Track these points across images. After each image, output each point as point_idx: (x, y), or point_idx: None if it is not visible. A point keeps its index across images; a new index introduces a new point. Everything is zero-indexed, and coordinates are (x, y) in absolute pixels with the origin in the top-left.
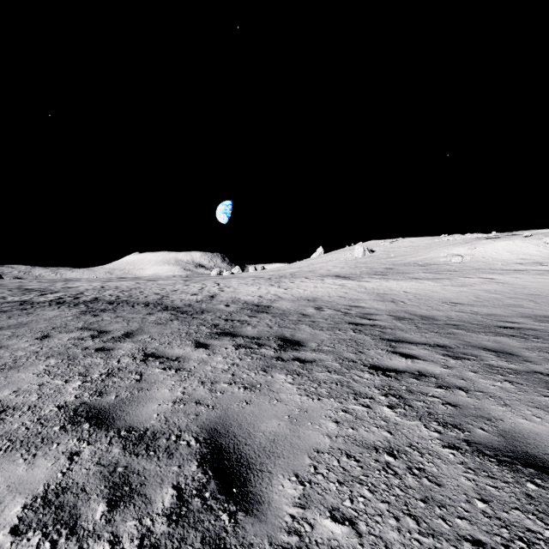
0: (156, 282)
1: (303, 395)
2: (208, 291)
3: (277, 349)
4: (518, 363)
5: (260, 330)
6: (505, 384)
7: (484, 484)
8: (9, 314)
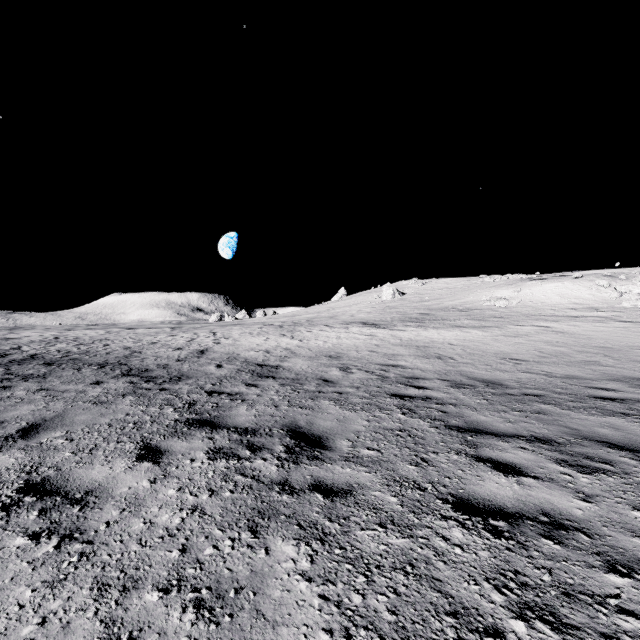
0: (134, 331)
1: (336, 634)
2: (199, 343)
3: (283, 459)
4: None
5: (259, 413)
6: None
7: None
8: None
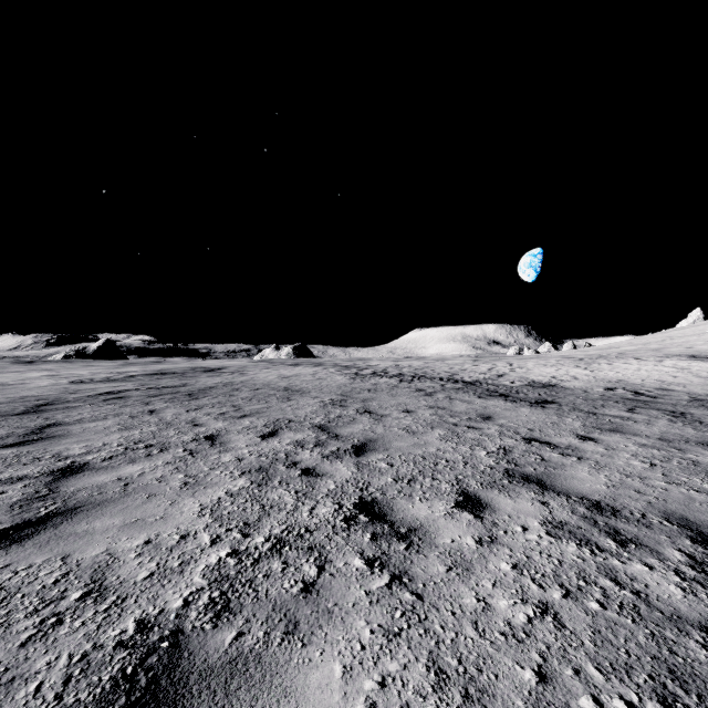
0: (443, 362)
1: (529, 413)
2: (497, 371)
3: (532, 403)
4: None
5: (529, 396)
6: (677, 424)
7: (578, 429)
8: (359, 379)
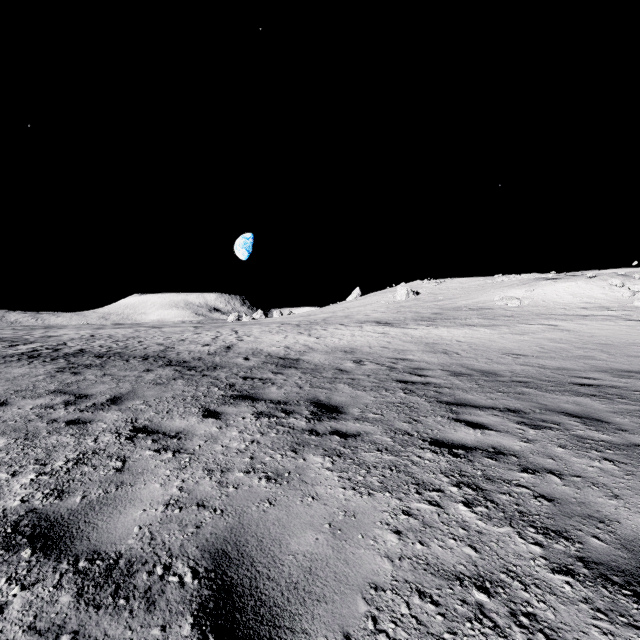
0: (160, 330)
1: (347, 489)
2: (224, 340)
3: (310, 418)
4: (611, 433)
5: (287, 392)
6: (605, 464)
7: None
8: None
